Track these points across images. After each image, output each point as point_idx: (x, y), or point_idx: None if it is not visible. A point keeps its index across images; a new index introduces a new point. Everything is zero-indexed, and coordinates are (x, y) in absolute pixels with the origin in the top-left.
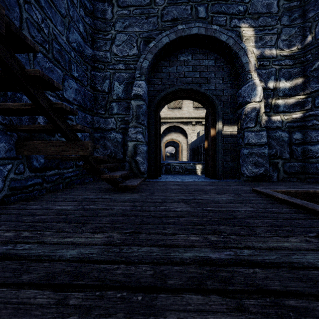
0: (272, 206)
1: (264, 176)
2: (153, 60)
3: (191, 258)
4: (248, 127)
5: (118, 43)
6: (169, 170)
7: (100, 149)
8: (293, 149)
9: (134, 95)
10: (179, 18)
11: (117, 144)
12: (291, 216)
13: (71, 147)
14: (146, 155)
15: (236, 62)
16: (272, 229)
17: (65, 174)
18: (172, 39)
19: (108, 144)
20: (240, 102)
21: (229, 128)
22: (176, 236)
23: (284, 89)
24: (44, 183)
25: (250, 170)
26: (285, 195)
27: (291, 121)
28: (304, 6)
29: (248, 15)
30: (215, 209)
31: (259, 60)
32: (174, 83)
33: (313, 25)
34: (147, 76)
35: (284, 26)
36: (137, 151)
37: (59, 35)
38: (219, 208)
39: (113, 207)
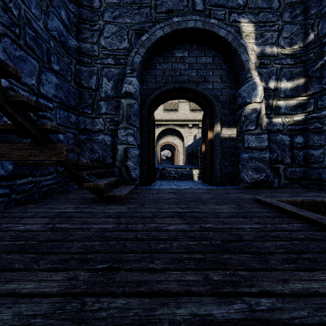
0: (281, 221)
1: (265, 182)
2: (146, 55)
3: (186, 321)
4: (248, 130)
5: (107, 35)
6: (164, 175)
7: (86, 153)
8: (295, 153)
9: (125, 93)
10: (174, 9)
11: (106, 148)
12: (306, 235)
13: (41, 151)
14: (138, 160)
15: (235, 59)
16: (289, 257)
17: (42, 182)
18: (167, 32)
19: (96, 147)
20: (239, 103)
21: (227, 131)
22: (167, 273)
23: (285, 90)
24: (12, 193)
25: (250, 176)
26: (291, 204)
27: (292, 124)
28: (306, 2)
29: (248, 9)
30: (216, 226)
31: (259, 58)
32: (169, 82)
33: (315, 22)
34: (139, 72)
35: (285, 22)
36: (128, 155)
37: (34, 20)
38: (220, 225)
39: (92, 225)
